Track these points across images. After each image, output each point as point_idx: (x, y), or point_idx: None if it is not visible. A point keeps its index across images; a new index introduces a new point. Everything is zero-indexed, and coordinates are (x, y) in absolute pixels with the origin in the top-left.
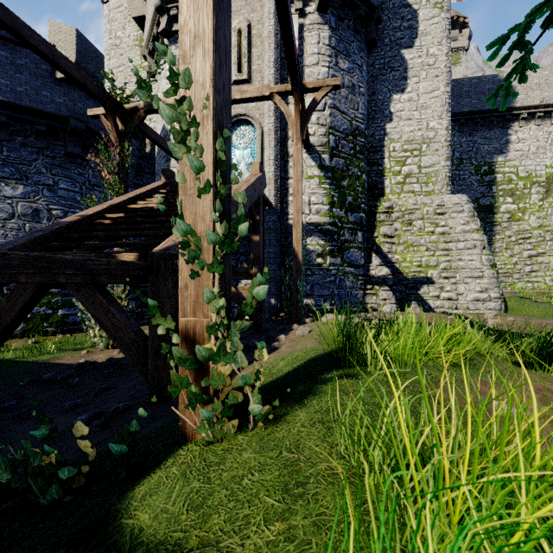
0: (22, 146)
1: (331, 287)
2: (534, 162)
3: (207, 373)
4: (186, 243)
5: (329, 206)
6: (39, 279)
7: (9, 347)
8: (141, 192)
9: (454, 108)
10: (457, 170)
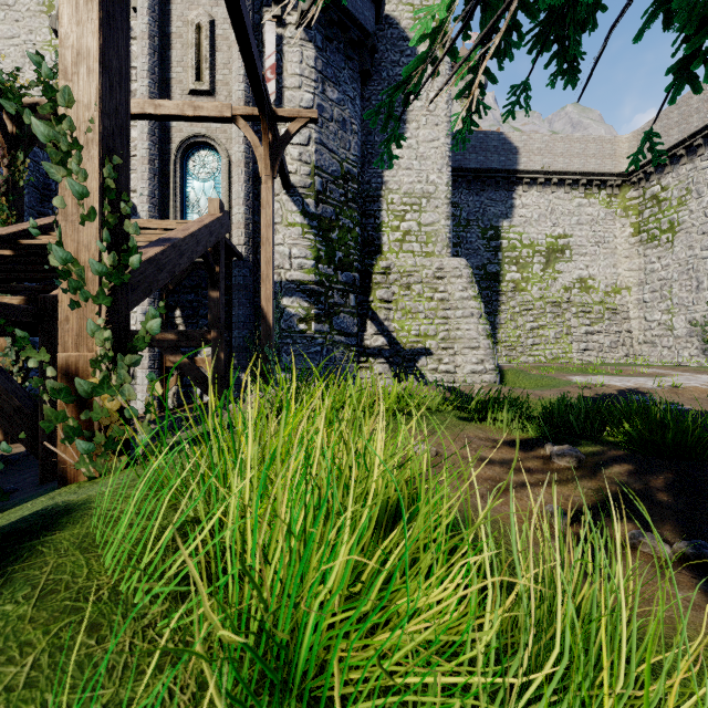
0: None
1: (317, 359)
2: (536, 230)
3: (92, 410)
4: (66, 272)
5: (315, 261)
6: None
7: None
8: (43, 223)
9: (461, 162)
10: (464, 232)
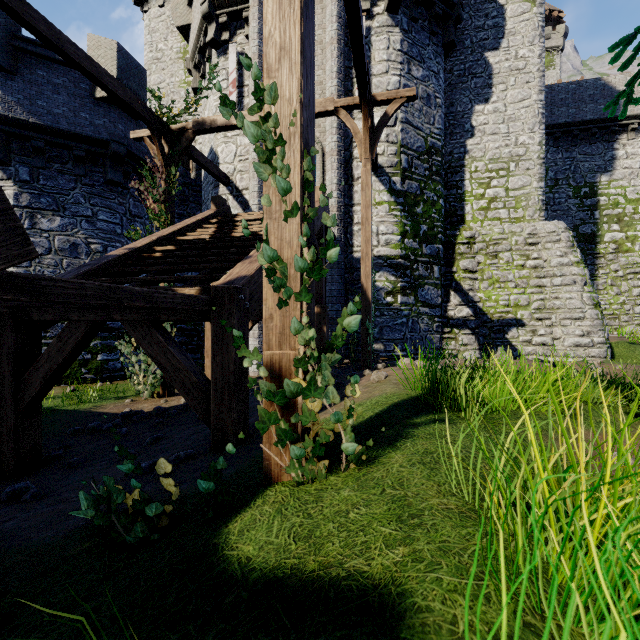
0: (59, 174)
1: (403, 330)
2: None
3: (294, 410)
4: (272, 270)
5: (401, 236)
6: (92, 316)
7: (48, 395)
8: (191, 222)
9: (547, 119)
10: (551, 193)
